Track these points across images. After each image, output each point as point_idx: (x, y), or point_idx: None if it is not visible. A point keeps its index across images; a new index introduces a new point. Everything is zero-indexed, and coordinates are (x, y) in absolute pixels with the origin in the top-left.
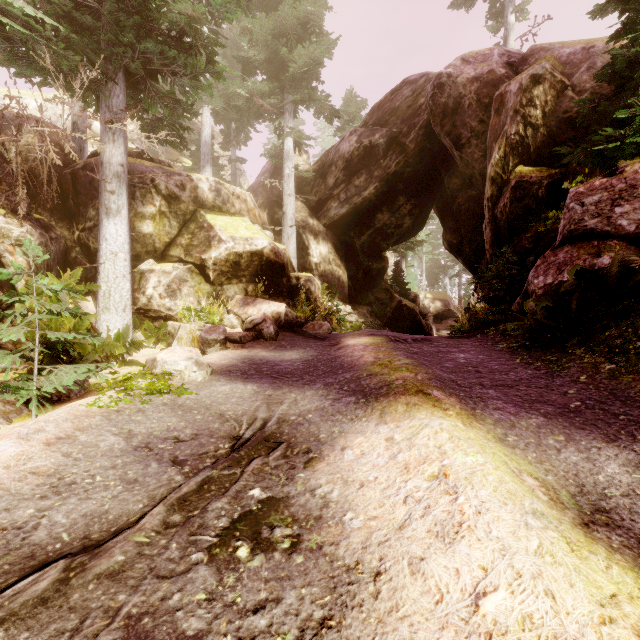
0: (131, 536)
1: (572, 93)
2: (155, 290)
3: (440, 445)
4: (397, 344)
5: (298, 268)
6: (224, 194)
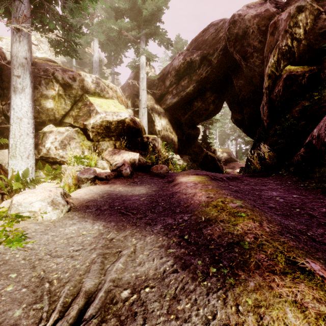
0: None
1: (325, 16)
2: (52, 144)
3: None
4: (218, 182)
5: (148, 133)
6: (102, 85)
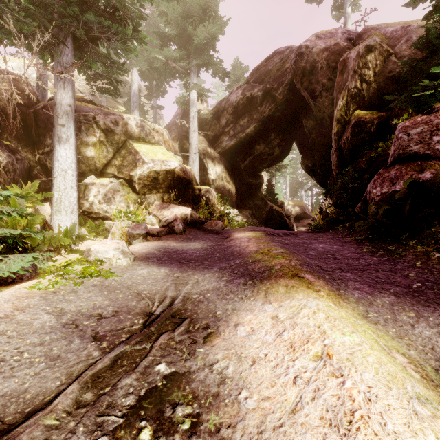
0: (42, 419)
1: (395, 58)
2: (95, 198)
3: (319, 325)
4: (272, 237)
5: (200, 183)
6: (147, 129)
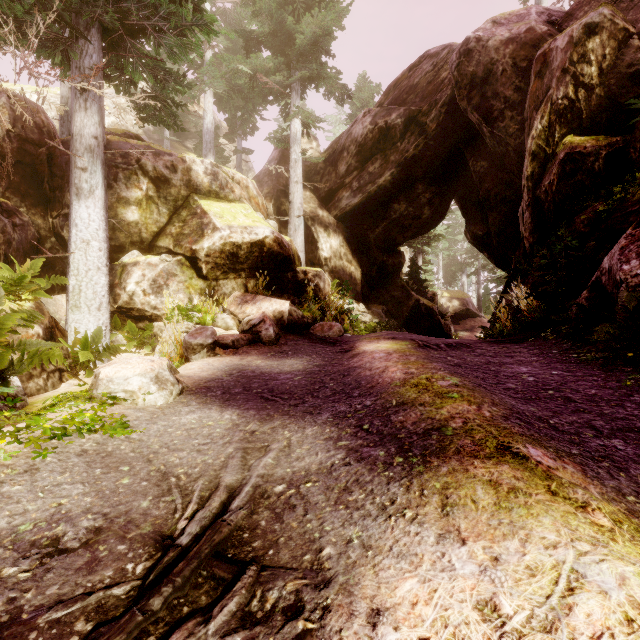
0: None
1: (639, 42)
2: (138, 285)
3: None
4: (429, 351)
5: (306, 264)
6: (222, 178)
